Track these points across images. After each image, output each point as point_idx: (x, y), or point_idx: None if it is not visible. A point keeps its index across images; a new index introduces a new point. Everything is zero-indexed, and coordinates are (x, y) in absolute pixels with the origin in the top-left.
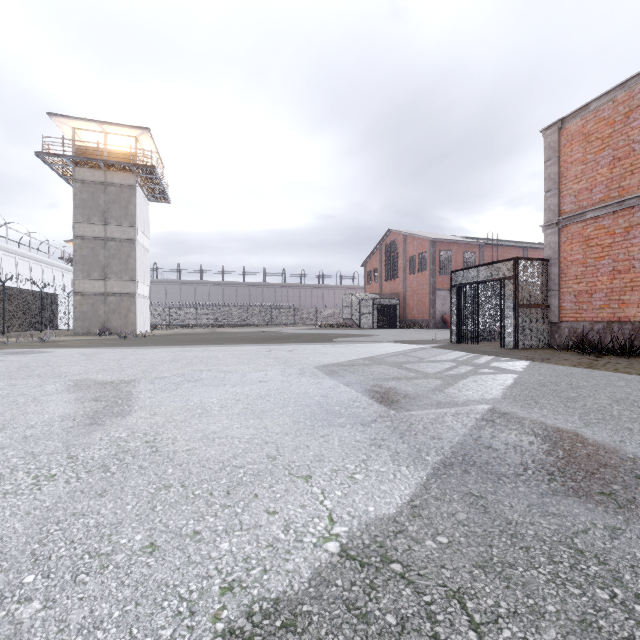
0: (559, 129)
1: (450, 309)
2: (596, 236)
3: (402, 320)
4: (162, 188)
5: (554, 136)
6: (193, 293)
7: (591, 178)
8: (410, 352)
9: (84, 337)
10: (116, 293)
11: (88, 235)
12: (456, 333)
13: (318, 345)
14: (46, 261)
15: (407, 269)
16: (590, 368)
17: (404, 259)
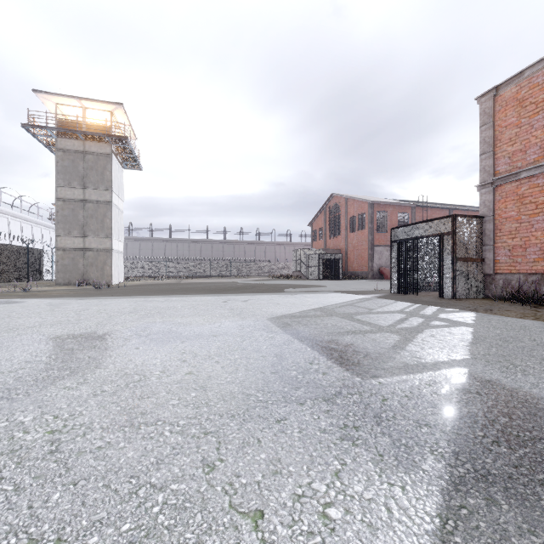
0: (494, 96)
1: (391, 262)
2: (530, 194)
3: (344, 272)
4: (134, 157)
5: (489, 103)
6: (163, 249)
7: (525, 140)
8: (357, 302)
9: (64, 287)
10: (93, 248)
11: (69, 197)
12: (396, 284)
13: (271, 295)
14: (35, 221)
15: (348, 228)
16: (538, 320)
17: (346, 219)
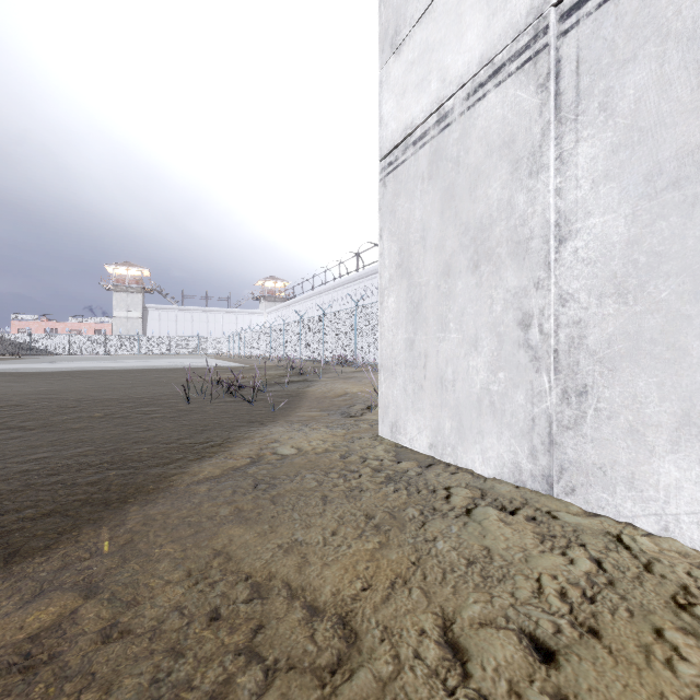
0: None
1: None
2: None
3: None
4: None
5: None
6: None
7: None
8: None
9: None
10: None
11: None
12: None
13: None
14: None
15: None
16: None
17: None
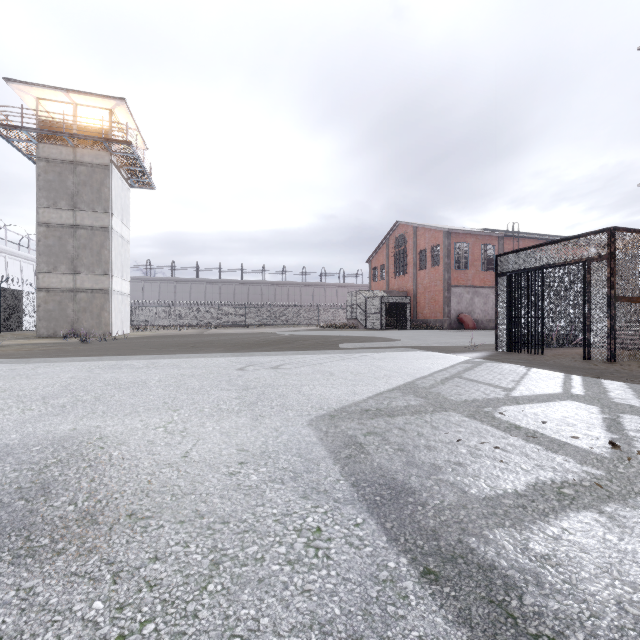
0: None
1: (496, 305)
2: None
3: (412, 320)
4: (143, 171)
5: None
6: (188, 292)
7: None
8: (465, 371)
9: (44, 340)
10: (87, 289)
11: (54, 222)
12: (506, 337)
13: (319, 355)
14: (25, 256)
15: (418, 264)
16: None
17: (414, 253)
